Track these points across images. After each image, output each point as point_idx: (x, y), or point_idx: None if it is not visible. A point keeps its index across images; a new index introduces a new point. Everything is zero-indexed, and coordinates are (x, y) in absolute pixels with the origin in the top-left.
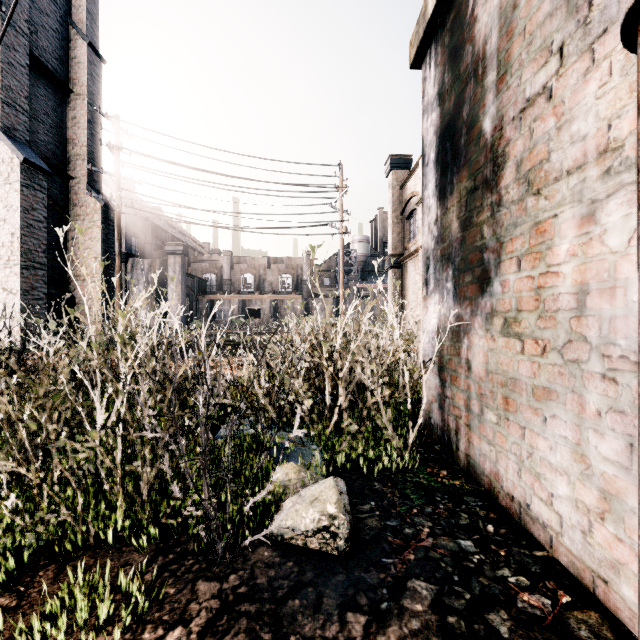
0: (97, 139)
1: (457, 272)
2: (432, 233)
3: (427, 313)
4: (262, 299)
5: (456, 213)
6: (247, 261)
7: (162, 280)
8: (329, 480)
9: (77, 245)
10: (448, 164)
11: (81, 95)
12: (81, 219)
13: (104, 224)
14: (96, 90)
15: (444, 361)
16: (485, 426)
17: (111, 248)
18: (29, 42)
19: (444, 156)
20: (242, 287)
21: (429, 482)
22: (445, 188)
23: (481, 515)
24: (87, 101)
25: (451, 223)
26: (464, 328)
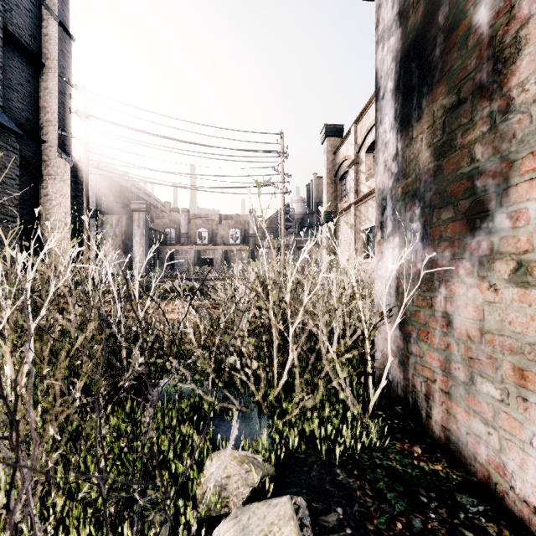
0: (67, 108)
1: (428, 209)
2: (390, 170)
3: (383, 259)
4: (214, 250)
5: (427, 140)
6: (202, 217)
7: (128, 233)
8: (284, 503)
9: (49, 201)
10: (414, 87)
11: (52, 68)
12: (52, 178)
13: (73, 183)
14: (66, 64)
15: (408, 312)
16: (478, 400)
17: (80, 204)
18: (4, 19)
19: (408, 80)
20: (197, 240)
21: (404, 467)
22: (409, 116)
23: (492, 534)
24: (58, 74)
25: (418, 153)
26: (440, 275)
